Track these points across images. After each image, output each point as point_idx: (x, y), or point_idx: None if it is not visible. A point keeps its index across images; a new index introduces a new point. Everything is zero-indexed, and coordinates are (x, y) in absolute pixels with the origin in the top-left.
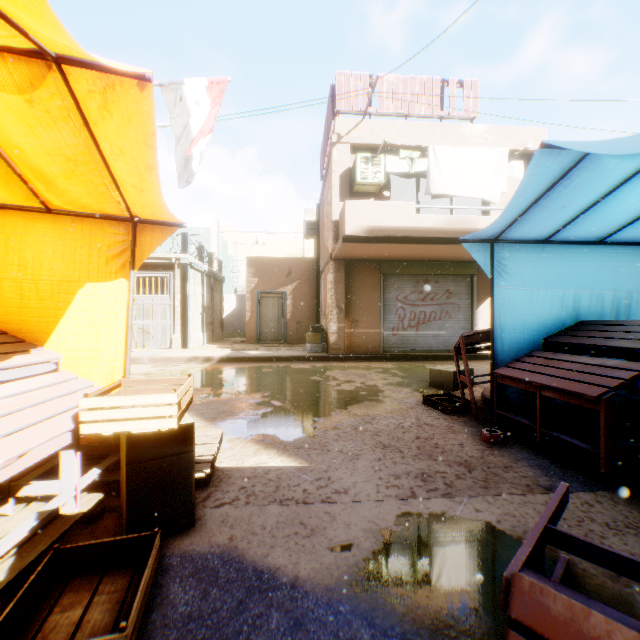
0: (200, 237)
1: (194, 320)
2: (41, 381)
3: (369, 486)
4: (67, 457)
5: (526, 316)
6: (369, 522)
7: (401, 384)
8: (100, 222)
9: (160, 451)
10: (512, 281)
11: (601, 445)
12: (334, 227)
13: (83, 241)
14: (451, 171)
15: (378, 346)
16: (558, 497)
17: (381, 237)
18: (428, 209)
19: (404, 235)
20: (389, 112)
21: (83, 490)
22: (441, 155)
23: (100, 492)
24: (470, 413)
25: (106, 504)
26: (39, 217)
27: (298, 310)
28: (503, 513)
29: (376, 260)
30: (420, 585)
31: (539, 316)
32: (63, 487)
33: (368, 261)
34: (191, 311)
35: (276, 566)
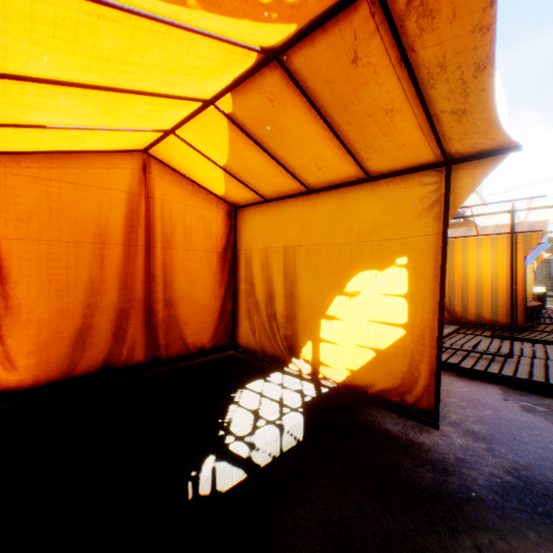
0: None
1: None
2: None
3: None
4: None
5: None
6: None
7: None
8: None
9: (539, 296)
10: None
11: None
12: None
13: None
14: None
15: None
16: None
17: None
18: None
19: None
20: None
21: None
22: None
23: None
24: None
25: None
26: None
27: None
28: None
29: None
30: None
31: None
32: None
33: None
34: None
35: None
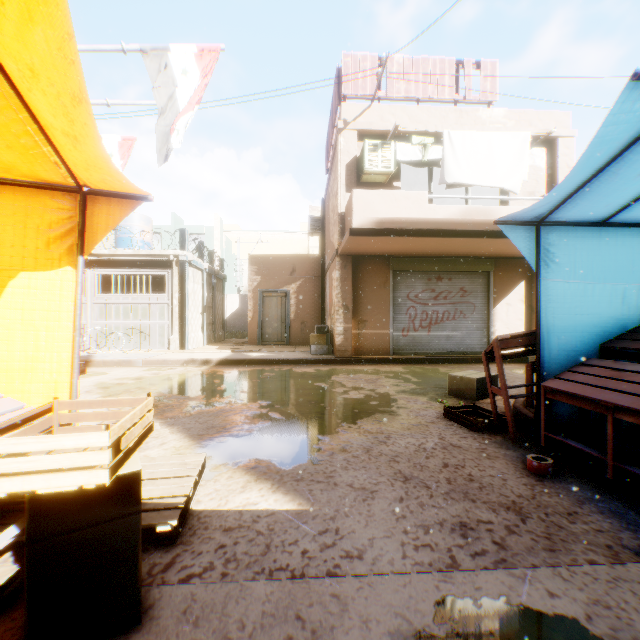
0: (203, 236)
1: (193, 320)
2: None
3: (391, 545)
4: None
5: (578, 315)
6: (397, 616)
7: (416, 392)
8: (38, 193)
9: (86, 516)
10: (561, 272)
11: None
12: (340, 220)
13: (15, 217)
14: (468, 158)
15: (387, 348)
16: None
17: (392, 230)
18: (439, 203)
19: (417, 227)
20: (400, 96)
21: (8, 548)
22: (457, 140)
23: None
24: (502, 430)
25: None
26: None
27: (302, 310)
28: (590, 600)
29: (385, 256)
30: None
31: (594, 315)
32: None
33: (376, 257)
34: (190, 311)
35: None
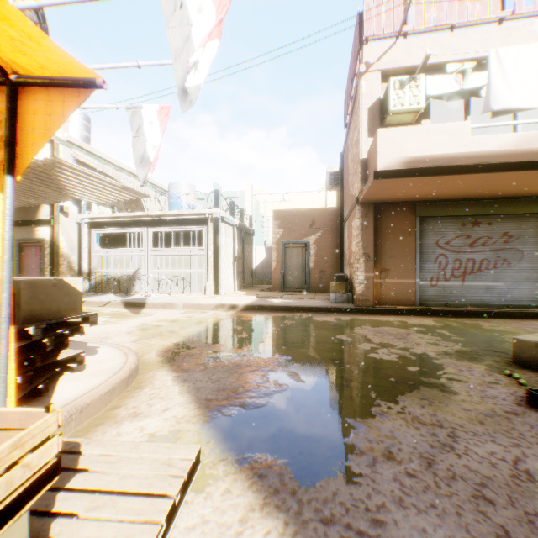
0: (237, 199)
1: (225, 269)
2: None
3: None
4: None
5: None
6: None
7: (463, 355)
8: None
9: None
10: None
11: None
12: (362, 166)
13: None
14: (522, 77)
15: (412, 298)
16: None
17: (423, 169)
18: None
19: (455, 164)
20: (429, 26)
21: None
22: (507, 59)
23: None
24: None
25: None
26: None
27: (321, 259)
28: None
29: (410, 201)
30: None
31: None
32: None
33: (400, 203)
34: (222, 261)
35: None
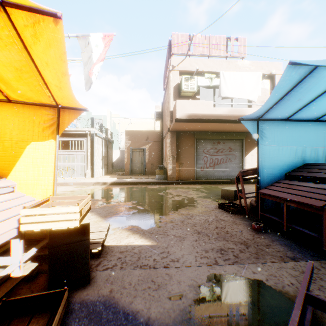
0: (101, 120)
1: (98, 163)
2: (2, 198)
3: (191, 257)
4: (15, 243)
5: (276, 161)
6: (191, 280)
7: (206, 197)
8: (39, 108)
9: (69, 240)
10: (268, 141)
11: (324, 234)
12: (170, 114)
13: (29, 118)
14: (232, 85)
15: (193, 176)
16: (309, 271)
17: (195, 119)
18: (219, 105)
19: (207, 118)
20: (199, 54)
21: (28, 259)
22: (226, 76)
23: (38, 260)
24: (244, 213)
25: (40, 268)
26: (4, 105)
27: (152, 158)
28: (269, 274)
29: (192, 131)
30: (224, 324)
31: (283, 161)
32: (12, 261)
33: (188, 132)
34: (96, 158)
35: (137, 310)
